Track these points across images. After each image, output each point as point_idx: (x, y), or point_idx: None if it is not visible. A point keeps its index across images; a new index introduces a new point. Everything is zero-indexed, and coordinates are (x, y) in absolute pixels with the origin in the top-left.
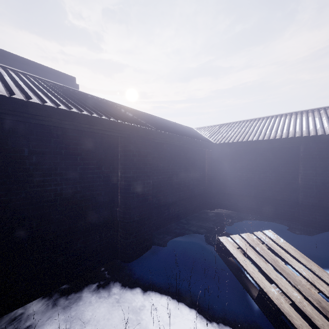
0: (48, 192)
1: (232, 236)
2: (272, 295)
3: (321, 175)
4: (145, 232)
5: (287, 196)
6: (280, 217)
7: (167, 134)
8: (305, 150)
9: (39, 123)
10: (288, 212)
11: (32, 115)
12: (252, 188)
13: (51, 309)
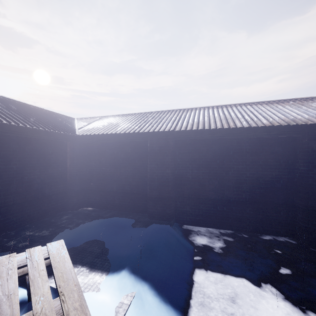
0: None
1: None
2: None
3: (160, 169)
4: None
5: (141, 190)
6: (136, 211)
7: None
8: (150, 145)
9: None
10: (142, 204)
11: None
12: (115, 183)
13: None
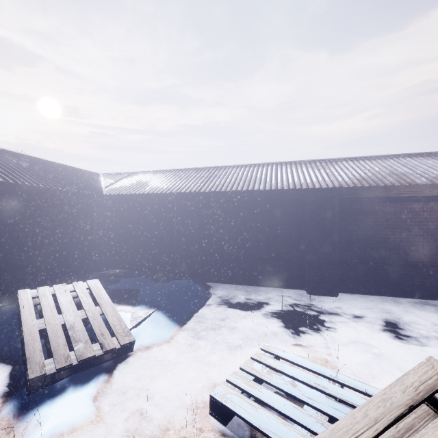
0: None
1: (39, 288)
2: (28, 325)
3: (186, 228)
4: None
5: (169, 249)
6: (165, 271)
7: (3, 183)
8: (177, 205)
9: None
10: (170, 264)
11: None
12: (143, 243)
13: None
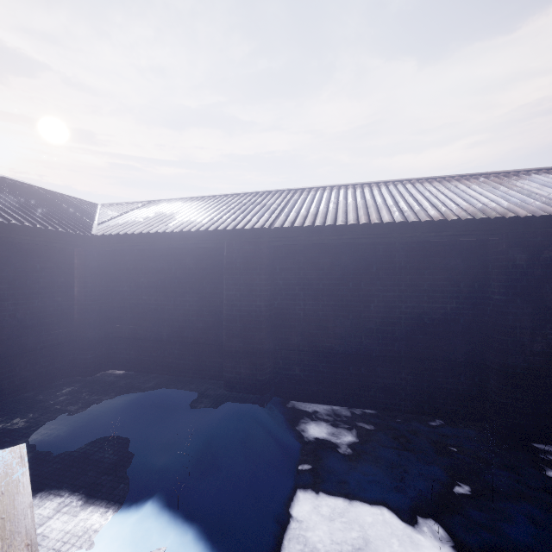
0: None
1: None
2: None
3: (246, 298)
4: None
5: (213, 337)
6: (205, 375)
7: None
8: (227, 254)
9: None
10: (215, 364)
11: None
12: (165, 324)
13: None
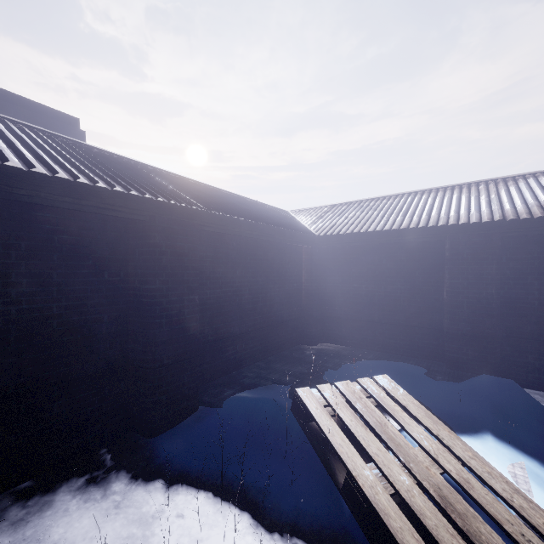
0: None
1: (320, 387)
2: (365, 481)
3: (474, 286)
4: (185, 384)
5: (426, 321)
6: (417, 355)
7: (229, 219)
8: (451, 247)
9: None
10: (428, 345)
11: None
12: (375, 308)
13: None
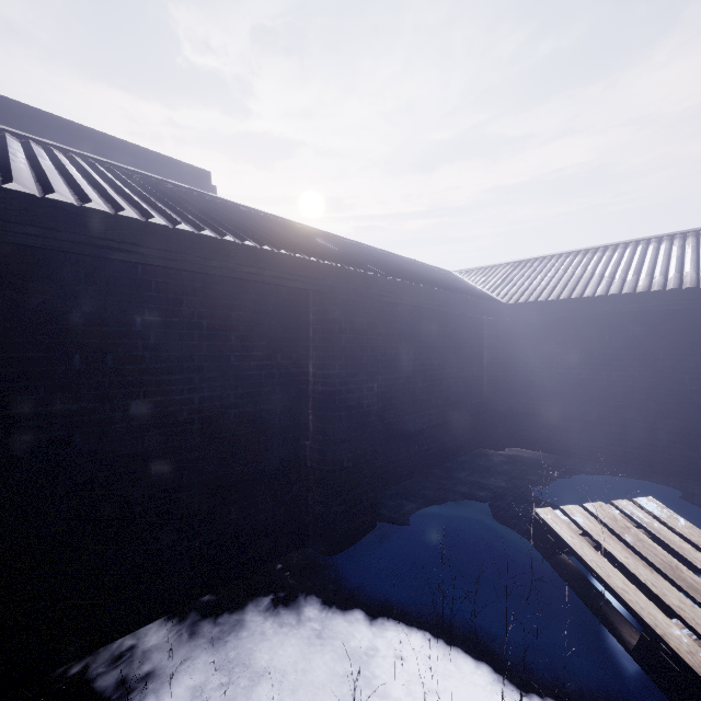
0: (177, 405)
1: (565, 508)
2: (677, 643)
3: None
4: (364, 493)
5: (677, 422)
6: (661, 470)
7: (407, 286)
8: None
9: (166, 265)
10: (680, 457)
11: (153, 251)
12: (593, 403)
13: (187, 642)
